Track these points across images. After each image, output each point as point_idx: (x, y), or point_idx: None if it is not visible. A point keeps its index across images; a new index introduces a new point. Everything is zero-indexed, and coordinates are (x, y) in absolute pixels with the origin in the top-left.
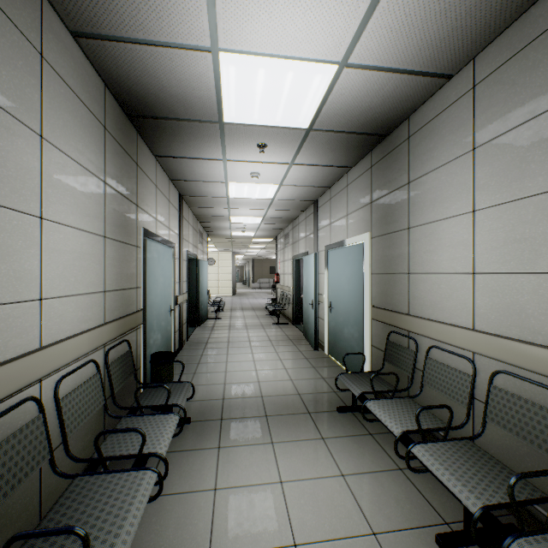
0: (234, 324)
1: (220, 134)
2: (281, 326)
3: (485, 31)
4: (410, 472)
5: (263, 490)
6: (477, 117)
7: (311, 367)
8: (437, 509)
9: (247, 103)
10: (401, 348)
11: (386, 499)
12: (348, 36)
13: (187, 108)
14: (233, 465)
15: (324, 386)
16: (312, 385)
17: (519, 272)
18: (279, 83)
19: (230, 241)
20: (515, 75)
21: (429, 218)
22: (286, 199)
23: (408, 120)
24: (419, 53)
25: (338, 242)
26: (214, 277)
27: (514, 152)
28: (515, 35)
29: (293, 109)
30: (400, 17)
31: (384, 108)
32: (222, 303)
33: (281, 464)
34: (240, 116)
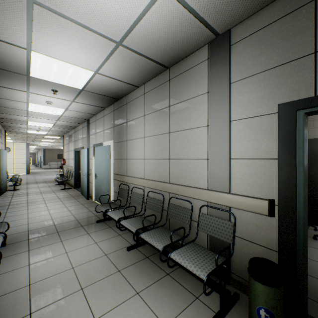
0: (31, 192)
1: (27, 80)
2: (67, 190)
3: (145, 78)
4: (123, 235)
5: (57, 257)
6: (145, 105)
7: (84, 208)
8: (130, 242)
9: (46, 72)
10: (124, 190)
11: (112, 244)
12: (97, 65)
13: (4, 64)
14: (39, 254)
15: (91, 214)
16: (84, 215)
17: (154, 159)
18: (65, 70)
19: (26, 136)
20: (153, 95)
21: (133, 137)
22: (70, 117)
23: (127, 96)
24: (126, 78)
25: (100, 143)
26: (9, 161)
27: (153, 120)
28: (153, 83)
29: (73, 80)
30: (116, 66)
31: (116, 90)
32: (19, 179)
33: (66, 247)
34: (41, 76)
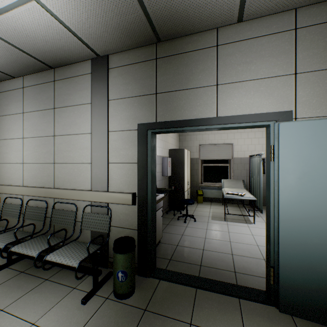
0: None
1: None
2: None
3: (24, 70)
4: None
5: None
6: (25, 101)
7: None
8: None
9: None
10: None
11: None
12: None
13: None
14: None
15: None
16: None
17: (36, 163)
18: None
19: None
20: (35, 92)
21: (7, 137)
22: None
23: None
24: None
25: None
26: None
27: (35, 120)
28: (35, 78)
29: None
30: None
31: None
32: None
33: None
34: None
